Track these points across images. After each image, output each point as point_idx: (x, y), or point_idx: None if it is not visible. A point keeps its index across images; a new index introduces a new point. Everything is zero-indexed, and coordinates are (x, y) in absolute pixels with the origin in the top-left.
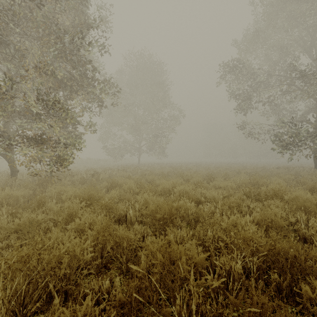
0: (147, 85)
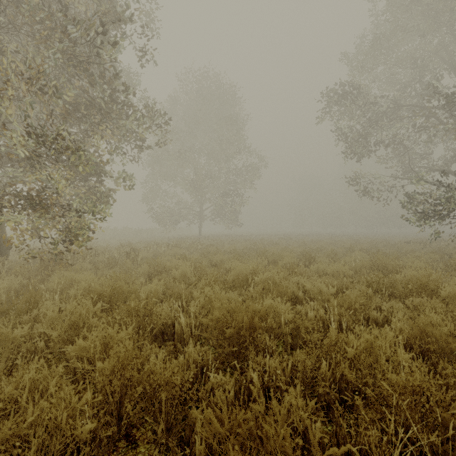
0: (212, 120)
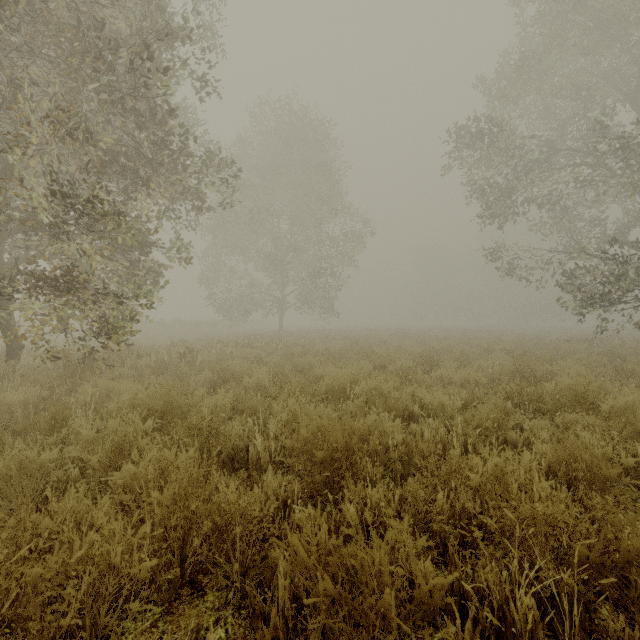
0: (297, 170)
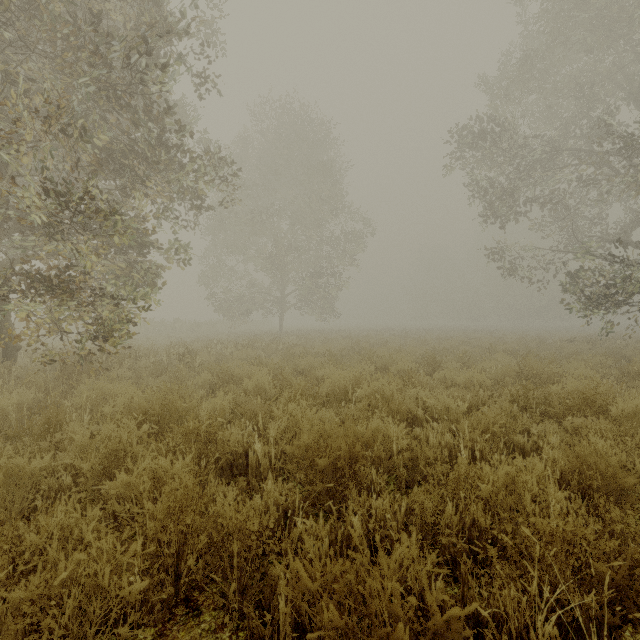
0: (297, 169)
